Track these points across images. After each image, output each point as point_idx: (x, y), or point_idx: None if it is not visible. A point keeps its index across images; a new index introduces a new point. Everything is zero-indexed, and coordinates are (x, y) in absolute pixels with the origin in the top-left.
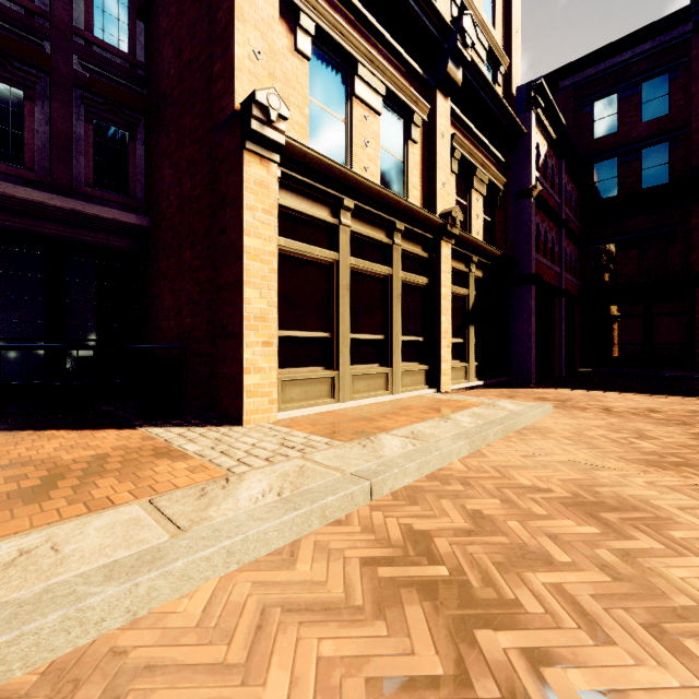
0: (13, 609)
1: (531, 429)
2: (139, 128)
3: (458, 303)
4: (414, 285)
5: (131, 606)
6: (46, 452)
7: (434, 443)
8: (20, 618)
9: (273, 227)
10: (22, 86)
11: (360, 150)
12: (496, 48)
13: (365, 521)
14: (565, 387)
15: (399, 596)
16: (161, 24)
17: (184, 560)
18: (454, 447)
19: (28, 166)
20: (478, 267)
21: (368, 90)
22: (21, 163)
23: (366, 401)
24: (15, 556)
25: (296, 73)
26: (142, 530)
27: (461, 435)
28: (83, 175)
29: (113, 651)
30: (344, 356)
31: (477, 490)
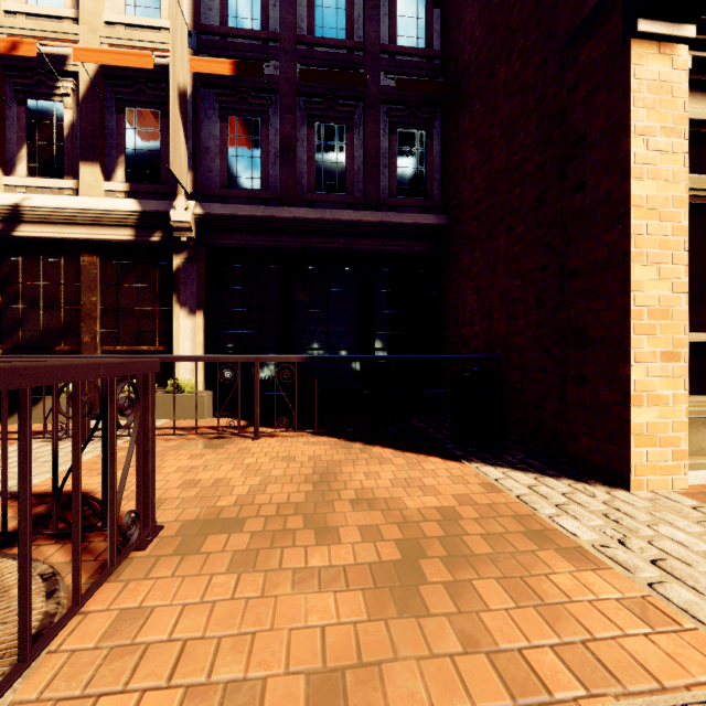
0: None
1: None
2: (434, 123)
3: None
4: None
5: None
6: (382, 483)
7: None
8: None
9: (680, 156)
10: (344, 121)
11: None
12: None
13: None
14: None
15: None
16: None
17: None
18: None
19: (349, 191)
20: None
21: None
22: (343, 190)
23: None
24: None
25: None
26: None
27: None
28: (388, 187)
29: None
30: None
31: None
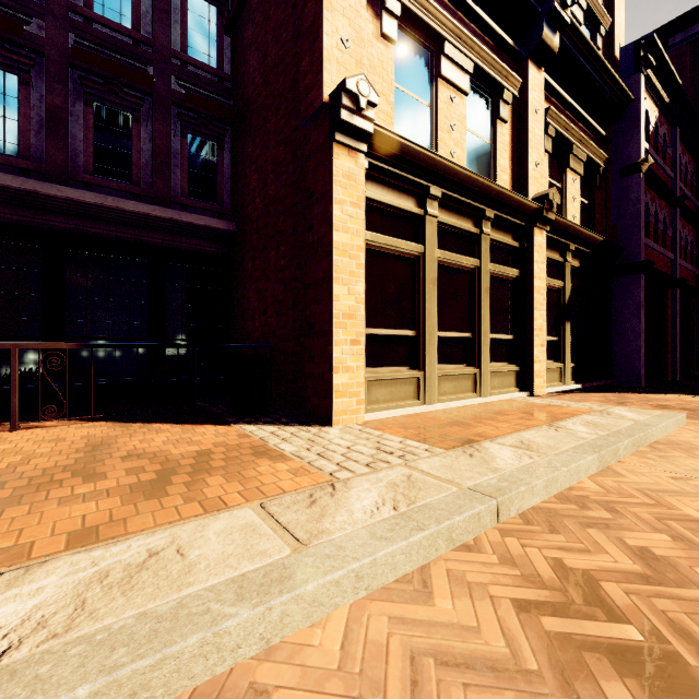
0: (152, 625)
1: (667, 444)
2: (226, 138)
3: (551, 296)
4: (503, 278)
5: (265, 633)
6: (156, 445)
7: (555, 457)
8: (160, 637)
9: (361, 221)
10: (130, 110)
11: (446, 134)
12: (595, 7)
13: (499, 549)
14: (686, 393)
15: (584, 664)
16: (246, 35)
17: (314, 583)
18: (583, 462)
19: (135, 182)
20: (575, 255)
21: (455, 69)
22: (129, 179)
23: (453, 404)
24: (145, 557)
25: (381, 59)
26: (261, 539)
27: (585, 448)
28: (179, 186)
29: (252, 688)
30: (430, 355)
31: (631, 520)
